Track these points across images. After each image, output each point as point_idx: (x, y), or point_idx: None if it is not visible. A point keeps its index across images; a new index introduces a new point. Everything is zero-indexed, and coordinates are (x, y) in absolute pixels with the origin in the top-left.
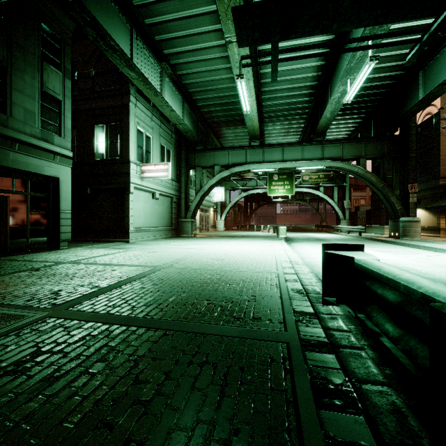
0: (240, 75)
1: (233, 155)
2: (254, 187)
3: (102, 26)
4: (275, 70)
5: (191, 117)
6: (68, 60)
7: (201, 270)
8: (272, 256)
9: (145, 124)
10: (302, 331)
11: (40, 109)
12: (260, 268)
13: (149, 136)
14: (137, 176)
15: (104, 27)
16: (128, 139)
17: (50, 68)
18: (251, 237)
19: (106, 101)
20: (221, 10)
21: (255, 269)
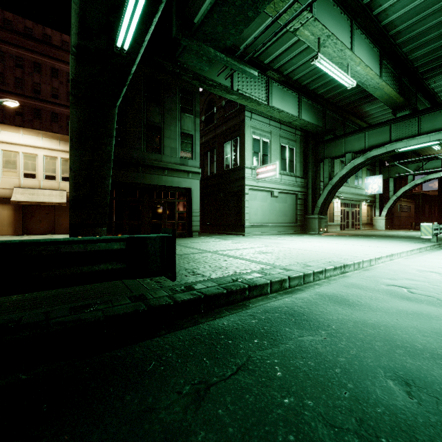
0: (314, 56)
1: (371, 136)
2: (435, 169)
3: (200, 76)
4: (244, 71)
5: (312, 108)
6: (198, 104)
7: (226, 256)
8: (333, 255)
9: (262, 131)
10: (155, 292)
11: (180, 145)
12: (274, 262)
13: (266, 141)
14: (252, 179)
15: (205, 74)
16: (244, 149)
17: (185, 116)
18: (395, 237)
19: (230, 122)
20: (271, 11)
21: (268, 262)
